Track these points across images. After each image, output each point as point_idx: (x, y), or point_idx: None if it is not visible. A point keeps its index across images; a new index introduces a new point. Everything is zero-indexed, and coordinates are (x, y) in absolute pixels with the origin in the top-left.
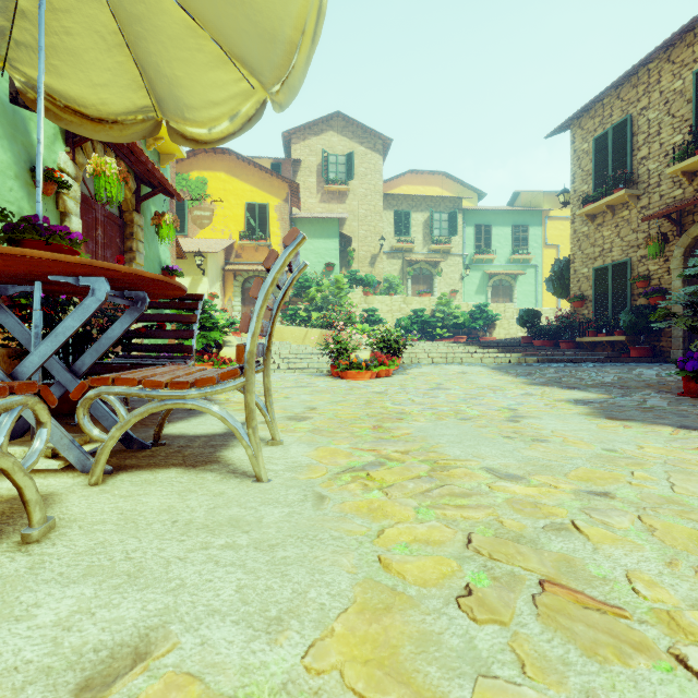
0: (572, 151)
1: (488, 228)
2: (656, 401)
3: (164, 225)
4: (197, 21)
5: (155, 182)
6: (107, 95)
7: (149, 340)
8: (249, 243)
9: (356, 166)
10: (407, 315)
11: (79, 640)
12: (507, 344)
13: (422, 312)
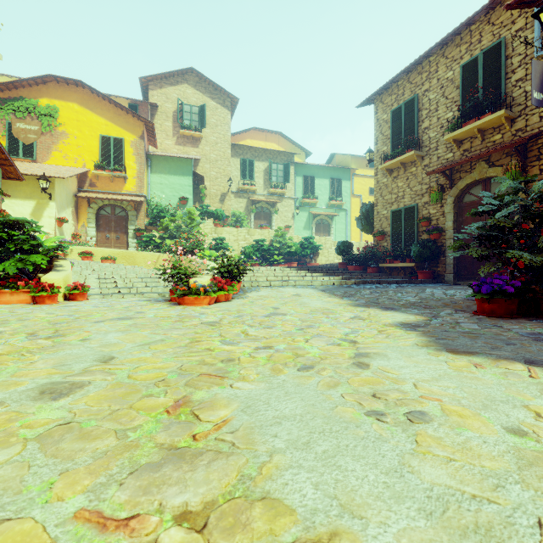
0: (375, 119)
1: (312, 179)
2: (466, 323)
3: None
4: None
5: None
6: None
7: None
8: (103, 173)
9: (208, 117)
10: (250, 244)
11: None
12: (329, 268)
13: (263, 242)
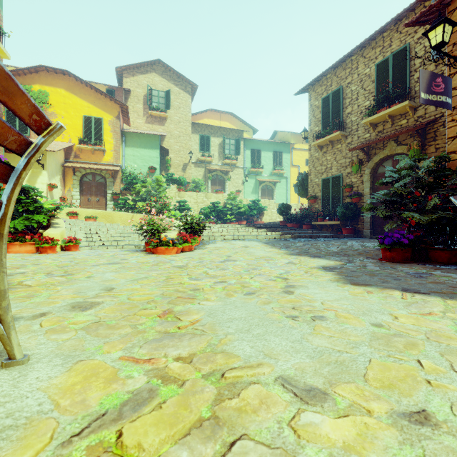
0: (309, 105)
1: (259, 152)
2: (371, 266)
3: None
4: None
5: None
6: None
7: None
8: (86, 147)
9: (172, 100)
10: (208, 206)
11: None
12: (272, 225)
13: (218, 204)
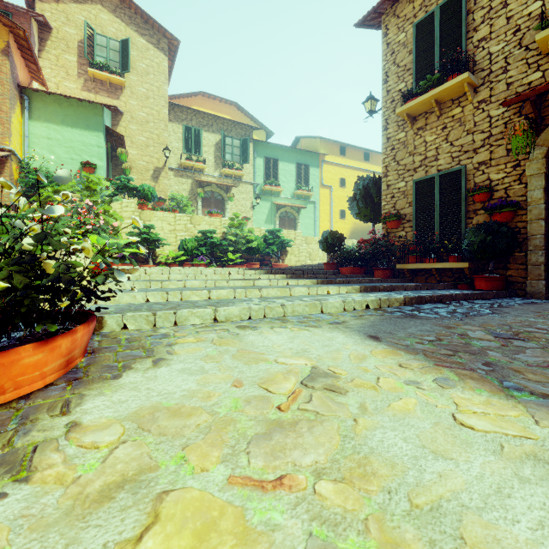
0: (384, 44)
1: (276, 162)
2: None
3: None
4: None
5: None
6: None
7: None
8: None
9: (134, 58)
10: (194, 237)
11: None
12: (313, 271)
13: (212, 233)
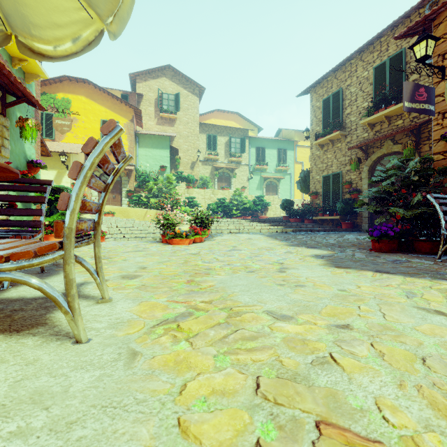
0: (311, 106)
1: (263, 149)
2: (359, 255)
3: (27, 127)
4: None
5: (19, 93)
6: None
7: (15, 217)
8: None
9: (181, 102)
10: (214, 202)
11: None
12: (275, 220)
13: (224, 200)
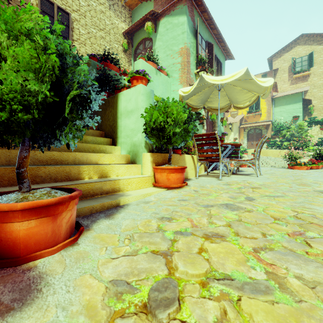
0: None
1: None
2: None
3: (223, 121)
4: (242, 88)
5: None
6: (221, 104)
7: None
8: (250, 115)
9: (315, 58)
10: None
11: (240, 180)
12: None
13: None
